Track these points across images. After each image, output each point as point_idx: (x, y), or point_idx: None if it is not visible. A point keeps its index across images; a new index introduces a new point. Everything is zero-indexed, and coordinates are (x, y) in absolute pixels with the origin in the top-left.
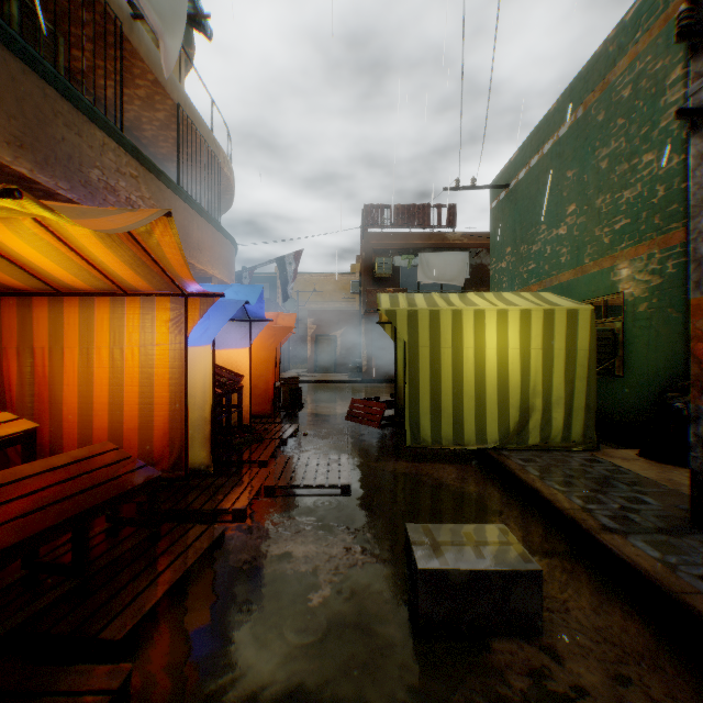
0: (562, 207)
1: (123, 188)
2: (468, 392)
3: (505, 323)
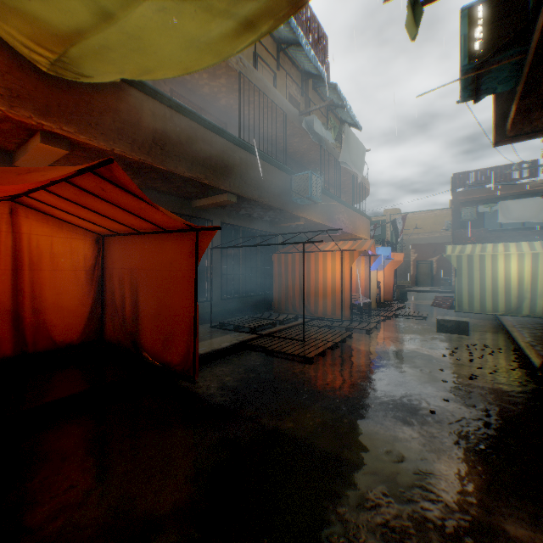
0: None
1: (341, 217)
2: (487, 290)
3: (507, 259)
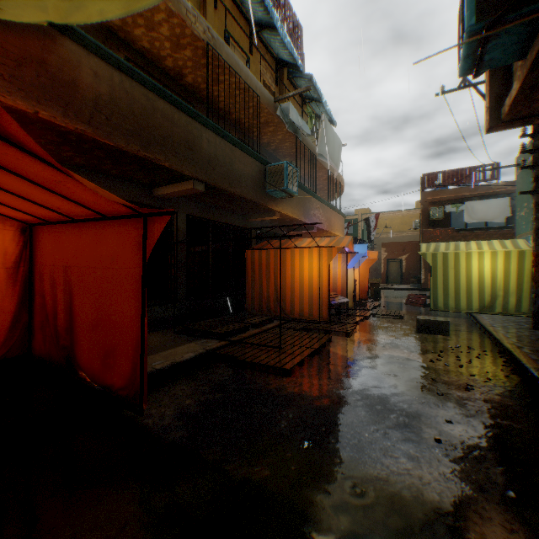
0: None
1: (316, 213)
2: (461, 288)
3: (481, 257)
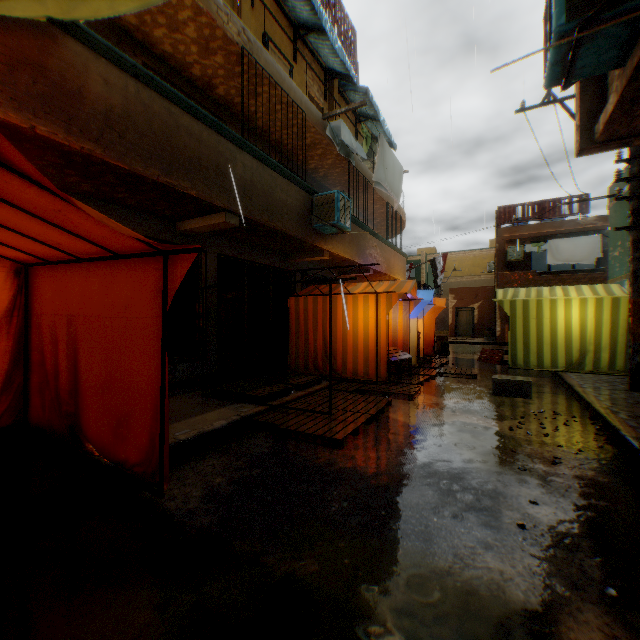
0: None
1: (373, 253)
2: (545, 341)
3: (569, 305)
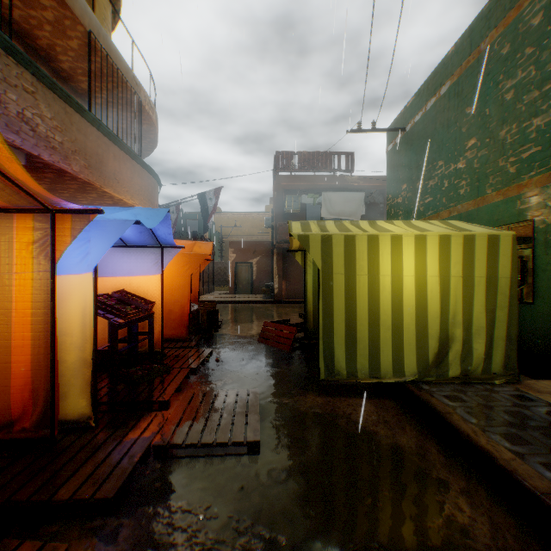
0: (461, 142)
1: (13, 101)
2: (385, 322)
3: (424, 249)
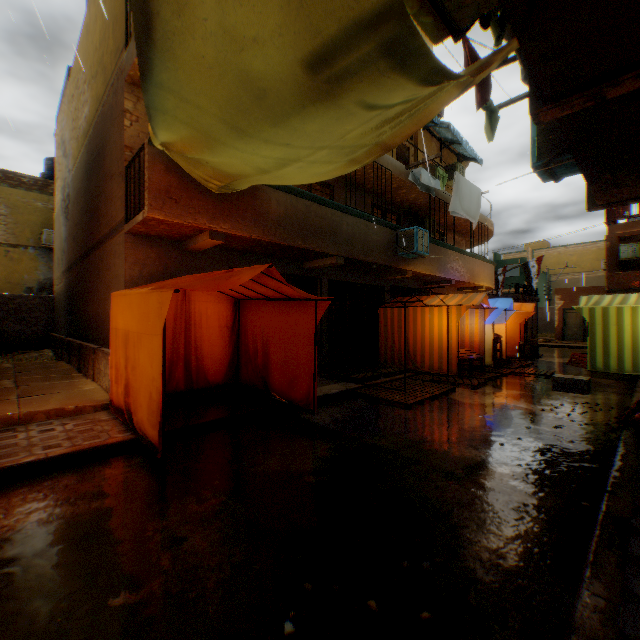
0: None
1: (454, 266)
2: (625, 347)
3: None
